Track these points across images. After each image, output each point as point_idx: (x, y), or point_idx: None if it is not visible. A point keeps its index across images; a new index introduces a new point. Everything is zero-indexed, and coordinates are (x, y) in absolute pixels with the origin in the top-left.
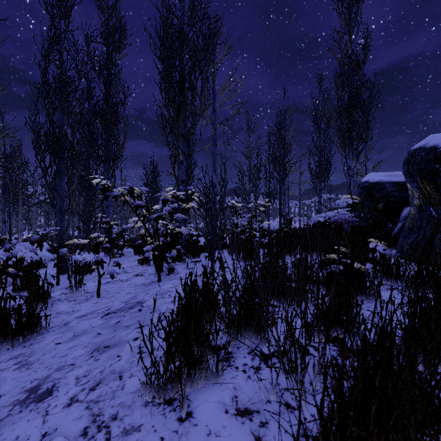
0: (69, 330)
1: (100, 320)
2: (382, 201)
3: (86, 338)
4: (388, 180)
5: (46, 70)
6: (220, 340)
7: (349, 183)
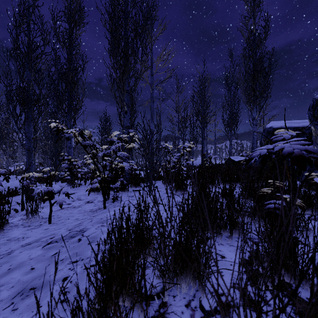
0: (8, 261)
1: (40, 251)
2: None
3: (18, 274)
4: (289, 125)
5: (17, 38)
6: (154, 290)
7: (253, 130)
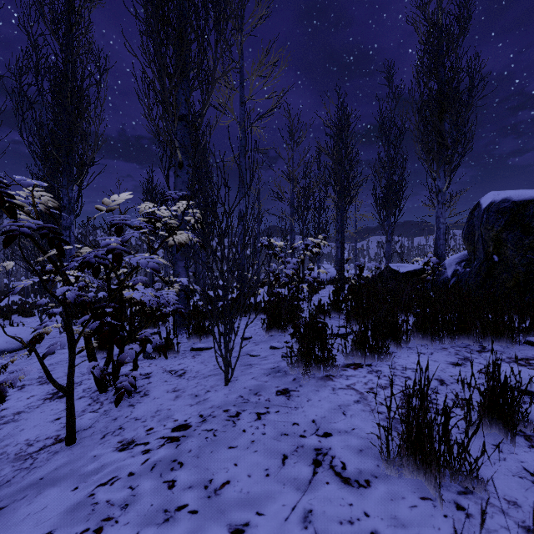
0: None
1: None
2: None
3: None
4: None
5: None
6: None
7: (438, 213)
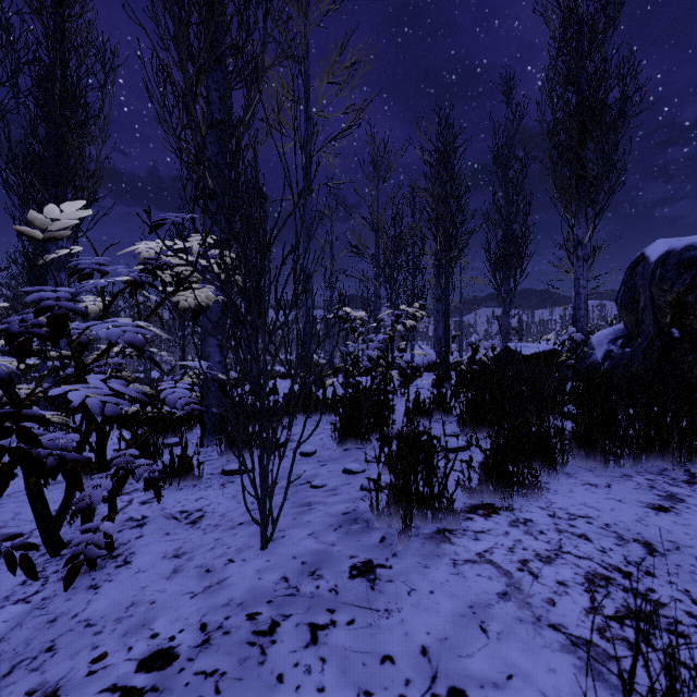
0: None
1: None
2: None
3: None
4: None
5: None
6: None
7: (577, 274)
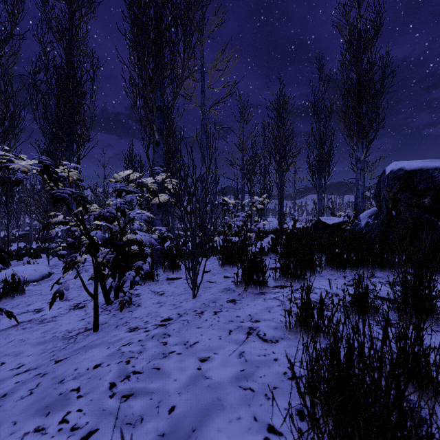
0: None
1: None
2: (430, 194)
3: None
4: (436, 165)
5: None
6: None
7: (357, 177)
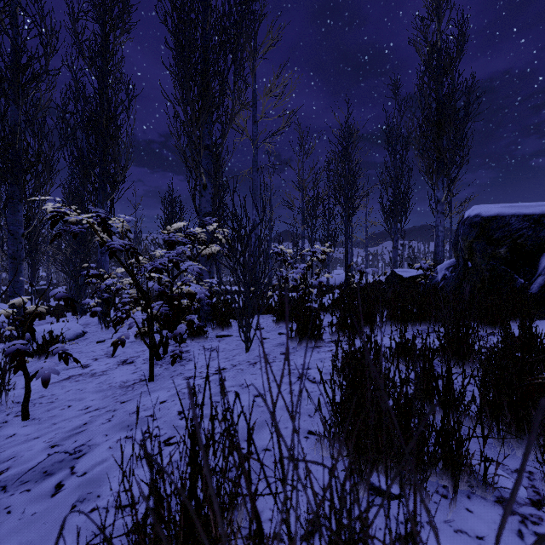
0: None
1: None
2: (506, 244)
3: None
4: (513, 212)
5: None
6: None
7: (437, 222)
